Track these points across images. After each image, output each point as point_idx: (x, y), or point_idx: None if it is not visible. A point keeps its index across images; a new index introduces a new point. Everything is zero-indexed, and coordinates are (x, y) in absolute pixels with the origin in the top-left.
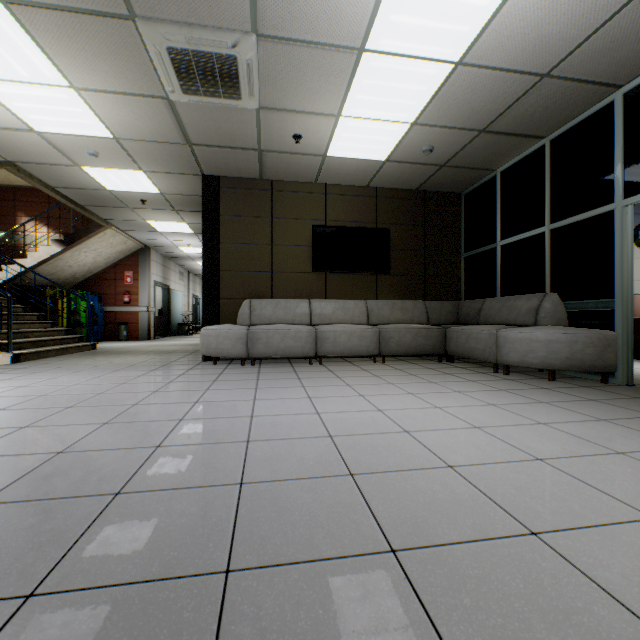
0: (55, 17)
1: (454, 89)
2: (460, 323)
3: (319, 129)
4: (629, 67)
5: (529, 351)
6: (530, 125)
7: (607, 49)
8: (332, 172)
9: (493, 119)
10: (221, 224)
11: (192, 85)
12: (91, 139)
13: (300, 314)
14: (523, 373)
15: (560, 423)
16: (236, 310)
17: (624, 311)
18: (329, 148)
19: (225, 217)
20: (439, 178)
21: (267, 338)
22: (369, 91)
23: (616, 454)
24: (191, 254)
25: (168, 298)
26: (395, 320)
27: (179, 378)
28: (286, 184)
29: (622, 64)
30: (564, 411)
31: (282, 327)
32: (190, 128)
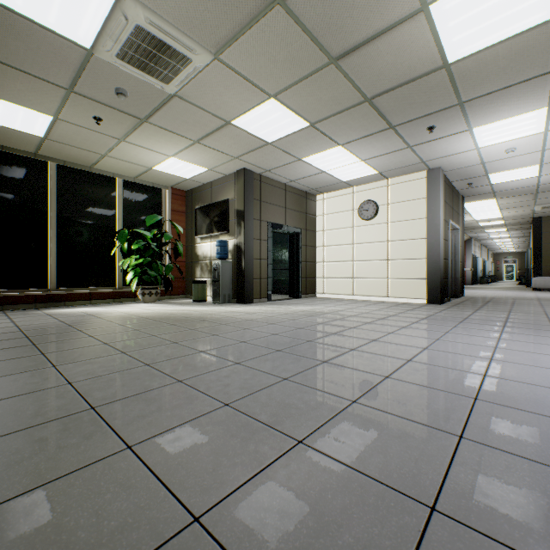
0: (510, 208)
1: None
2: None
3: None
4: None
5: None
6: None
7: None
8: None
9: None
10: (541, 236)
11: (545, 208)
12: (492, 218)
13: None
14: None
15: None
16: (549, 271)
17: None
18: None
19: (543, 233)
20: None
21: None
22: None
23: None
24: (493, 237)
25: (474, 262)
26: None
27: (534, 292)
28: None
29: None
30: None
31: None
32: (536, 212)
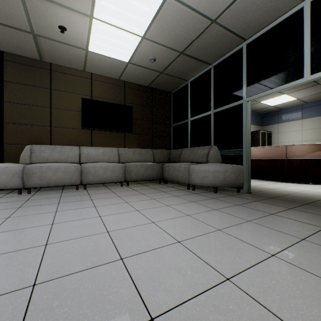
0: None
1: (166, 16)
2: (171, 161)
3: (79, 25)
4: (250, 28)
5: (205, 177)
6: (205, 54)
7: (243, 11)
8: (94, 64)
9: (187, 45)
10: (5, 88)
11: None
12: None
13: (72, 156)
14: (201, 188)
15: (229, 228)
16: (19, 152)
17: (247, 155)
18: (89, 44)
19: (9, 83)
20: (160, 80)
21: (41, 173)
22: (111, 0)
23: (272, 257)
24: None
25: None
26: (135, 160)
27: None
28: (62, 68)
29: (248, 25)
30: (228, 216)
31: (54, 165)
32: None
